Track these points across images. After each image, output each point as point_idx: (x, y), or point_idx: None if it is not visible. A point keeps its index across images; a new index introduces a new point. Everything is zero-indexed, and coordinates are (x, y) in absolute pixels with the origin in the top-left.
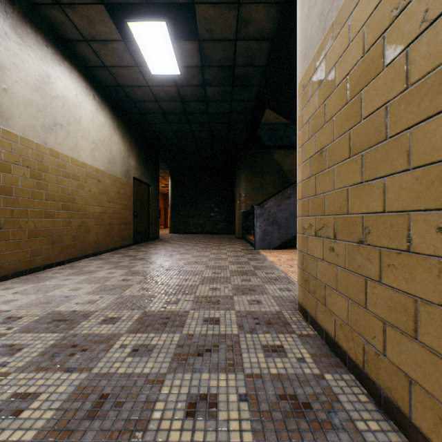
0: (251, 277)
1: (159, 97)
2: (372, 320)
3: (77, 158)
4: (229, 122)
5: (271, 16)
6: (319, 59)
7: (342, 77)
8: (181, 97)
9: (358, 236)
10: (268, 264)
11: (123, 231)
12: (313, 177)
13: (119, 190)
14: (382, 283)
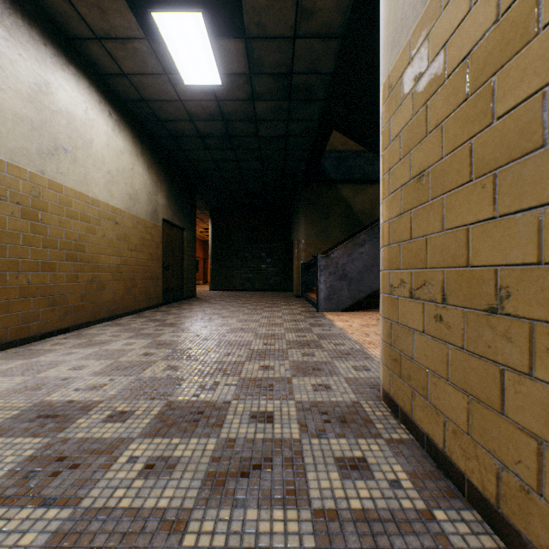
0: (314, 350)
1: (195, 115)
2: (515, 433)
3: (86, 193)
4: (285, 148)
5: (341, 5)
6: (417, 43)
7: (458, 60)
8: (224, 115)
9: (488, 300)
10: (336, 331)
11: (149, 287)
12: (407, 213)
13: (144, 236)
14: (535, 378)
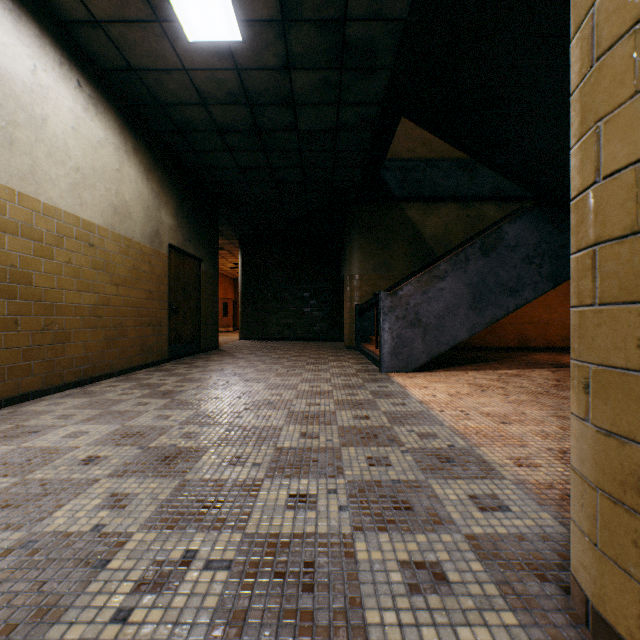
0: (388, 449)
1: (208, 94)
2: None
3: (34, 196)
4: (334, 150)
5: None
6: None
7: None
8: (249, 94)
9: None
10: (415, 407)
11: (146, 337)
12: None
13: (139, 266)
14: None
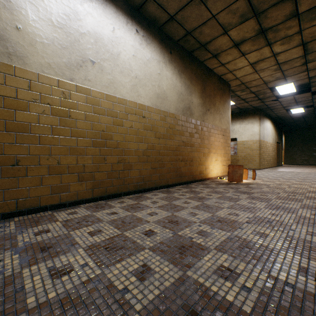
0: None
1: (292, 116)
2: None
3: (269, 142)
4: None
5: None
6: None
7: None
8: (302, 114)
9: None
10: None
11: (274, 161)
12: None
13: (274, 148)
14: None
